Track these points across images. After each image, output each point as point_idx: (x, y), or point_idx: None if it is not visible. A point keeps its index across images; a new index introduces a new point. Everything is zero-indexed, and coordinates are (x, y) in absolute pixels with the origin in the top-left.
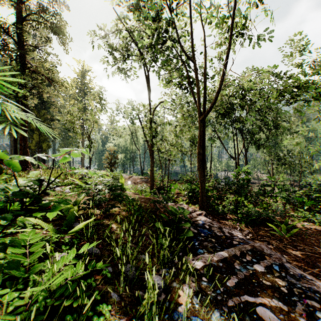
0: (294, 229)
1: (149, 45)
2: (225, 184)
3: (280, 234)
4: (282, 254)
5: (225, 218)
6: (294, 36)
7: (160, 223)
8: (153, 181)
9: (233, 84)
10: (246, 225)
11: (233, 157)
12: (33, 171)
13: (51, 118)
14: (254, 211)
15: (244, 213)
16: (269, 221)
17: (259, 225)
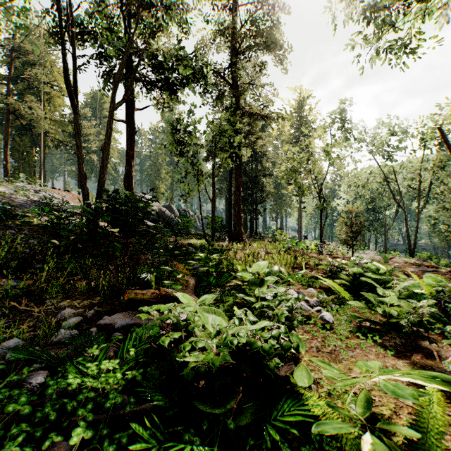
0: None
1: None
2: None
3: None
4: None
5: None
6: None
7: None
8: None
9: None
10: None
11: None
12: (260, 262)
13: (263, 173)
14: None
15: None
16: None
17: None
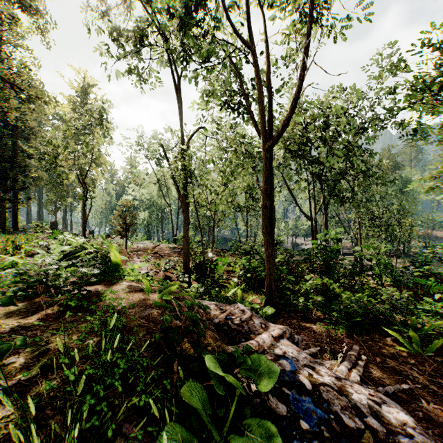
0: (435, 341)
1: (180, 24)
2: (306, 259)
3: (412, 350)
4: (436, 403)
5: (310, 319)
6: (394, 42)
7: (175, 424)
8: (187, 254)
9: (308, 109)
10: (348, 332)
11: (308, 215)
12: None
13: (29, 153)
14: (358, 306)
15: (343, 311)
16: (383, 323)
17: (369, 331)
